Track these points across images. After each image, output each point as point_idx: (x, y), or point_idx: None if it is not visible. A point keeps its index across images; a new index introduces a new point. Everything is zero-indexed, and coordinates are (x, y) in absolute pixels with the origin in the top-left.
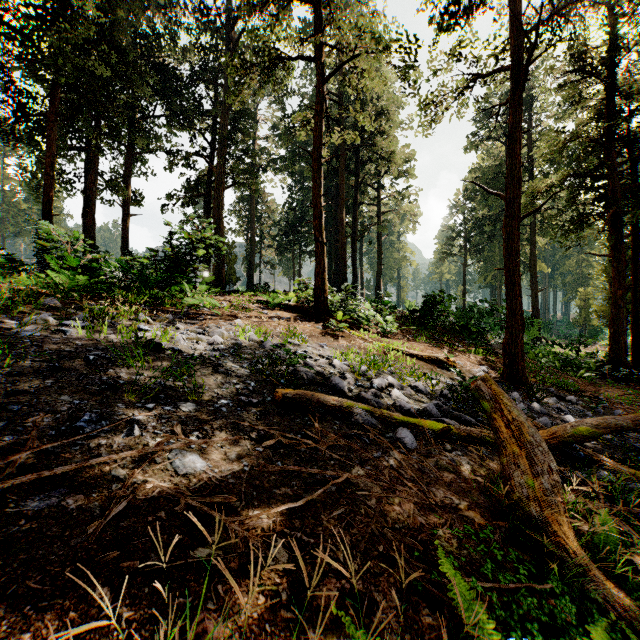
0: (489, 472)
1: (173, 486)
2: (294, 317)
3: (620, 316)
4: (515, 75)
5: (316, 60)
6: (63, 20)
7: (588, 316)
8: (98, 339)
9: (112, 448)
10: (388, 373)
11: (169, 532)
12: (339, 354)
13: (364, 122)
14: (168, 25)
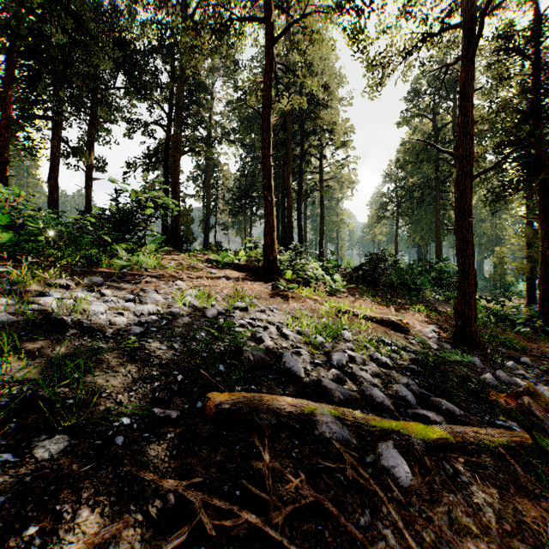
0: (519, 518)
1: None
2: (243, 277)
3: None
4: (468, 31)
5: (265, 20)
6: None
7: (503, 272)
8: None
9: None
10: (344, 341)
11: None
12: (291, 322)
13: (312, 85)
14: (128, 3)
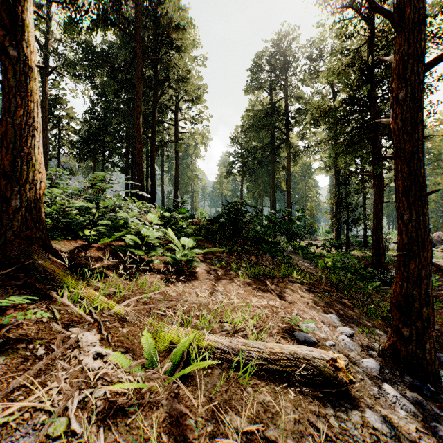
0: None
1: None
2: None
3: (381, 226)
4: None
5: None
6: None
7: (313, 221)
8: None
9: None
10: None
11: None
12: None
13: None
14: None
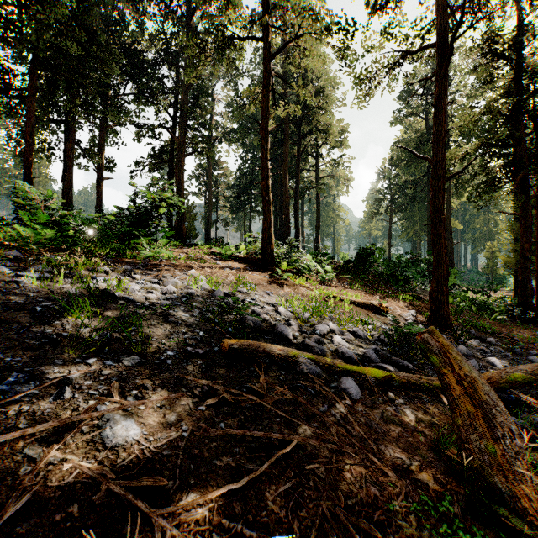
0: (433, 422)
1: (95, 466)
2: (244, 267)
3: (527, 266)
4: (441, 52)
5: (263, 40)
6: (41, 6)
7: (494, 266)
8: (52, 290)
9: (34, 416)
10: (329, 319)
11: (78, 537)
12: (284, 302)
13: (306, 96)
14: (136, 15)
